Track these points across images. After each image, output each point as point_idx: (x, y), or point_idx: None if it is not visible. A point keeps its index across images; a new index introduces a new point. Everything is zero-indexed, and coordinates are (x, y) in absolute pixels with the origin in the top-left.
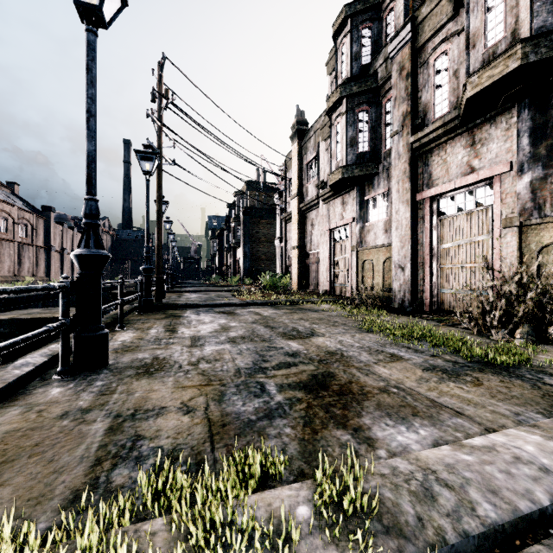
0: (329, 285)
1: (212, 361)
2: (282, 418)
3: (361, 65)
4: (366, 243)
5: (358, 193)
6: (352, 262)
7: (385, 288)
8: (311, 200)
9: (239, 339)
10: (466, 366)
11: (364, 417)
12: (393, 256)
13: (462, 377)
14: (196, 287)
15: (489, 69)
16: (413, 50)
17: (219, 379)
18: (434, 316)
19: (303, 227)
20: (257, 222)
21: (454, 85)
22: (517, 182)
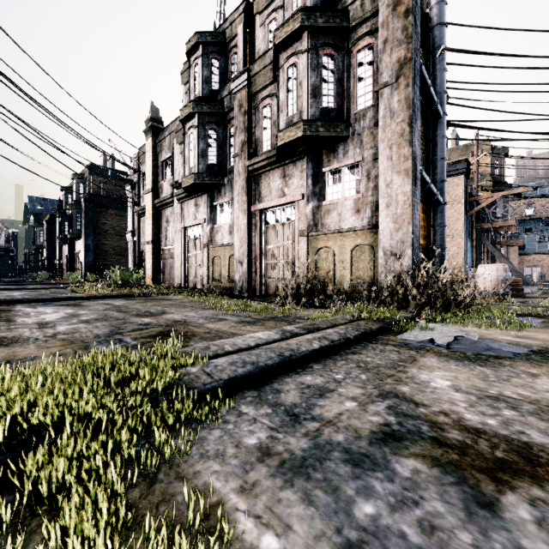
0: (184, 279)
1: (70, 333)
2: (137, 349)
3: (211, 89)
4: (216, 241)
5: (209, 198)
6: (204, 257)
7: (230, 279)
8: (166, 198)
9: (93, 320)
10: (262, 319)
11: (190, 342)
12: (235, 253)
13: (256, 323)
14: (14, 285)
15: (288, 131)
16: (249, 94)
17: (81, 341)
18: (261, 298)
19: (158, 223)
20: (104, 212)
21: (274, 131)
22: (306, 207)
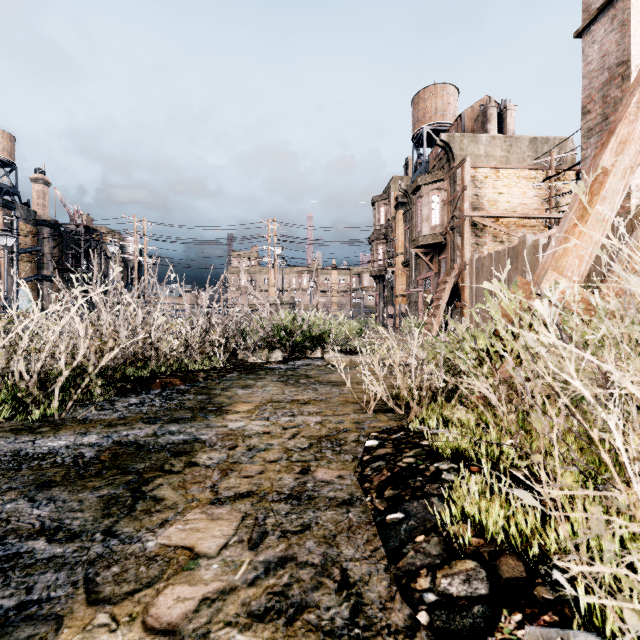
0: None
1: None
2: None
3: None
4: None
5: None
6: None
7: None
8: None
9: None
10: None
11: None
12: None
13: None
14: None
15: None
16: None
17: None
18: None
19: None
20: None
21: None
22: None
